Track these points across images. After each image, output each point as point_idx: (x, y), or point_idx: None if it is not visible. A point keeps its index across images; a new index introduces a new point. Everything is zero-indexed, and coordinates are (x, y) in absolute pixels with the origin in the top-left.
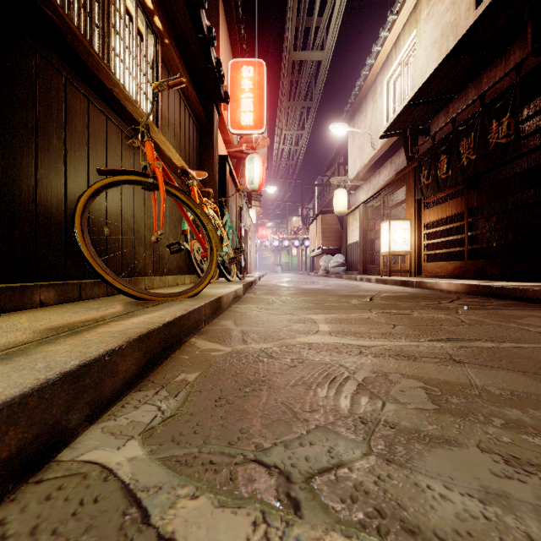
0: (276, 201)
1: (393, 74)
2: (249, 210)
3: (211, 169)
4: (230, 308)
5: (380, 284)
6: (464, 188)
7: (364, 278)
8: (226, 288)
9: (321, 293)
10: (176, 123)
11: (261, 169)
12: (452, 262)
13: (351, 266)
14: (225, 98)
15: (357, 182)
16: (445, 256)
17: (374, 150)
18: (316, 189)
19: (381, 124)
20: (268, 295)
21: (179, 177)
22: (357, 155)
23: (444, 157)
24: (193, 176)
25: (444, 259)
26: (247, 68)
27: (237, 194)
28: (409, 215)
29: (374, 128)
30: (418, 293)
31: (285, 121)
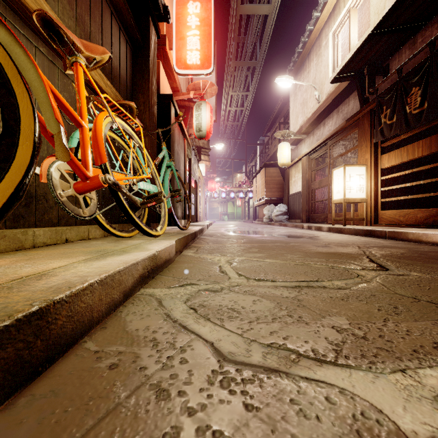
0: (224, 158)
1: (340, 24)
2: (199, 165)
3: (146, 96)
4: (121, 309)
5: (335, 233)
6: (422, 132)
7: (313, 226)
8: (130, 253)
9: (286, 249)
10: (80, 3)
11: (209, 116)
12: (424, 209)
13: (293, 215)
14: (164, 14)
15: (300, 135)
16: (402, 204)
17: (319, 103)
18: (258, 149)
19: (327, 76)
20: (214, 253)
21: (86, 84)
22: (299, 111)
23: (416, 90)
24: (75, 43)
25: (400, 206)
26: (193, 3)
27: (186, 144)
28: (363, 161)
29: (318, 82)
30: (417, 249)
31: (232, 81)
